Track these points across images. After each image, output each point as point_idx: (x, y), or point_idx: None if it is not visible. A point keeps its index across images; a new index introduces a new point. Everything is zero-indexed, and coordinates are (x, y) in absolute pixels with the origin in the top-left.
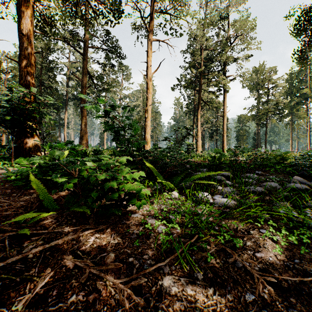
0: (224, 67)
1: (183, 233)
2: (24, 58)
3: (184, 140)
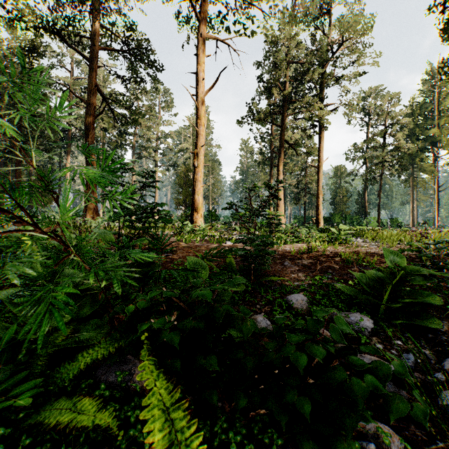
0: (319, 91)
1: None
2: None
3: (265, 208)
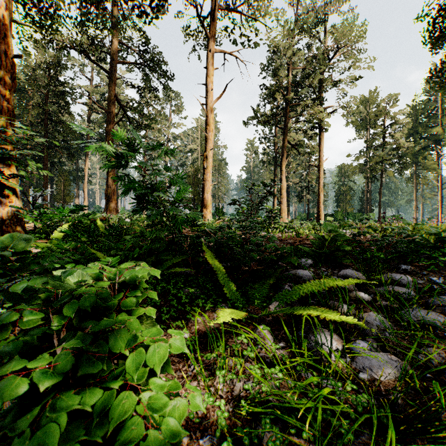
0: (320, 94)
1: None
2: None
3: (264, 203)
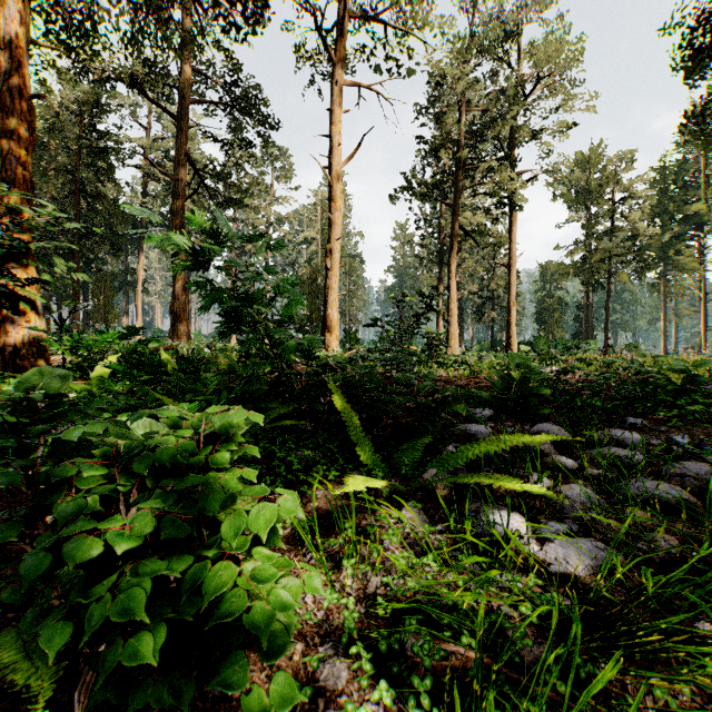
0: (511, 151)
1: None
2: (1, 111)
3: (421, 324)
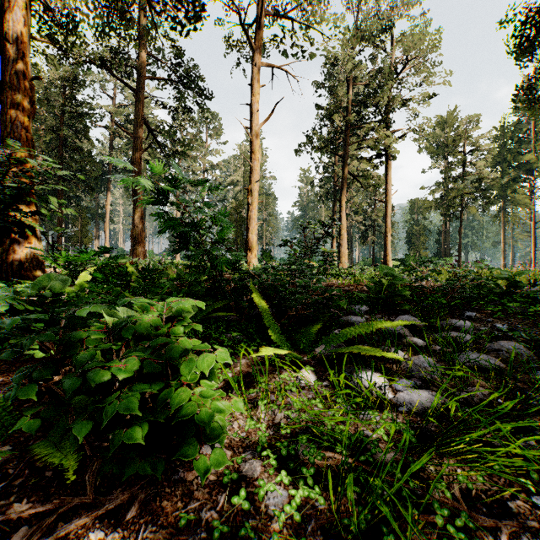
0: (388, 115)
1: (335, 520)
2: (10, 89)
3: (319, 245)
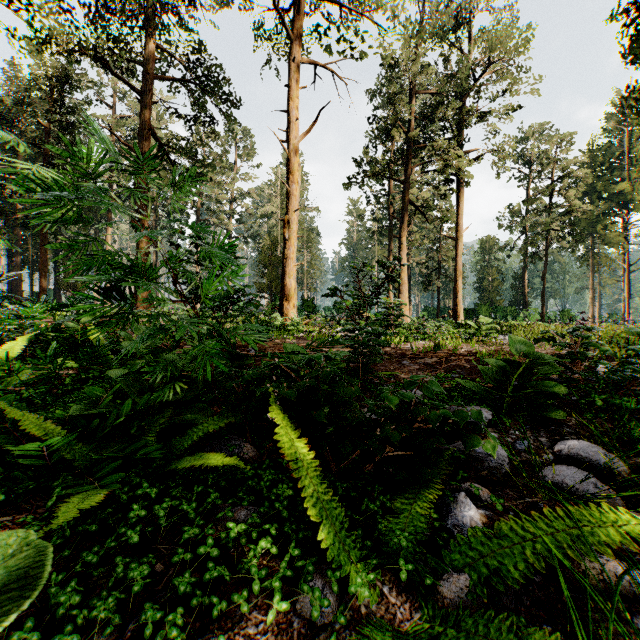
0: (458, 132)
1: None
2: None
3: (380, 294)
